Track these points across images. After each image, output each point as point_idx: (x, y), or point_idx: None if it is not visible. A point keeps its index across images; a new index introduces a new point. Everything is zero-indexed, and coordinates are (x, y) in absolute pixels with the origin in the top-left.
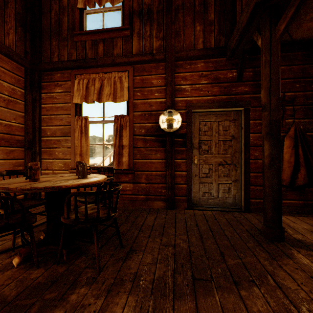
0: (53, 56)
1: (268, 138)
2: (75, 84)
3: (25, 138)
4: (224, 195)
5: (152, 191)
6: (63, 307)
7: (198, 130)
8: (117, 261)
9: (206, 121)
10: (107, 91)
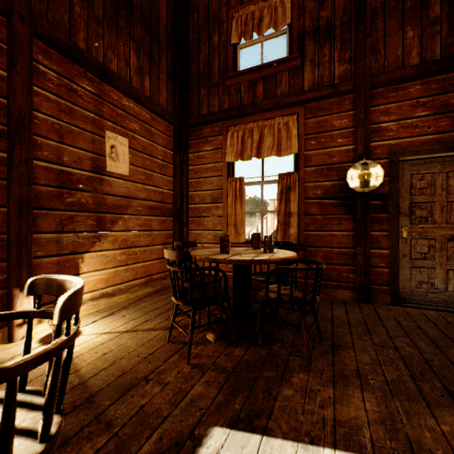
0: (202, 108)
1: None
2: (228, 138)
3: (174, 206)
4: None
5: (333, 275)
6: (290, 387)
7: (409, 188)
8: (324, 354)
9: (423, 172)
10: (269, 143)
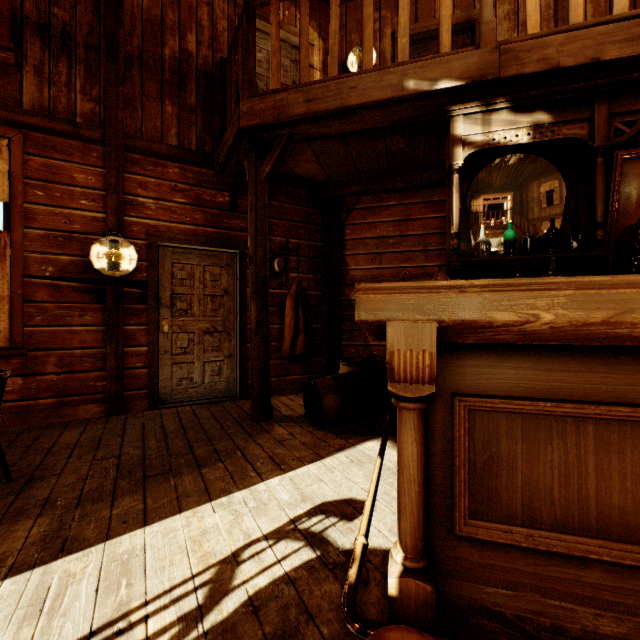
0: None
1: (255, 297)
2: None
3: None
4: (213, 380)
5: (74, 387)
6: None
7: (171, 277)
8: (4, 498)
9: (185, 262)
10: None
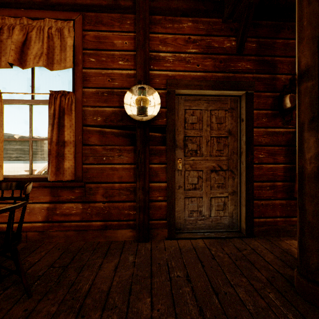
0: None
1: (315, 126)
2: None
3: None
4: (218, 214)
5: (114, 214)
6: None
7: (183, 122)
8: None
9: (194, 108)
10: (37, 50)
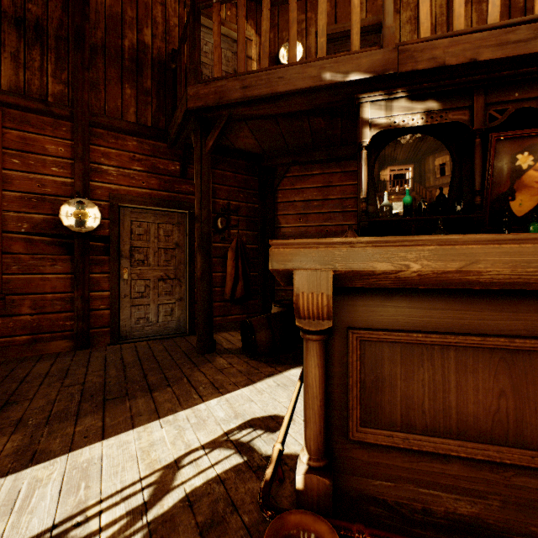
0: None
1: (200, 250)
2: None
3: None
4: (166, 319)
5: (46, 326)
6: None
7: (130, 233)
8: None
9: (142, 220)
10: None
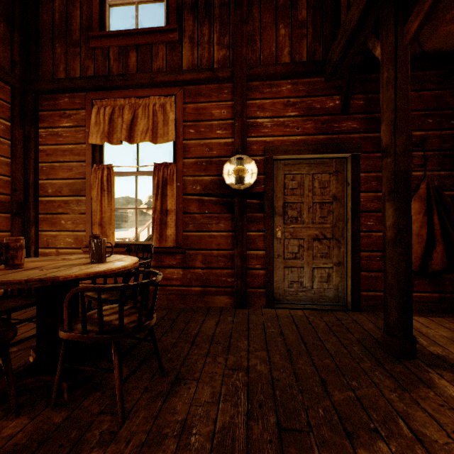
0: (57, 70)
1: (392, 198)
2: (92, 114)
3: (12, 198)
4: (321, 286)
5: (212, 280)
6: None
7: (283, 187)
8: (154, 400)
9: (295, 173)
10: (143, 126)
